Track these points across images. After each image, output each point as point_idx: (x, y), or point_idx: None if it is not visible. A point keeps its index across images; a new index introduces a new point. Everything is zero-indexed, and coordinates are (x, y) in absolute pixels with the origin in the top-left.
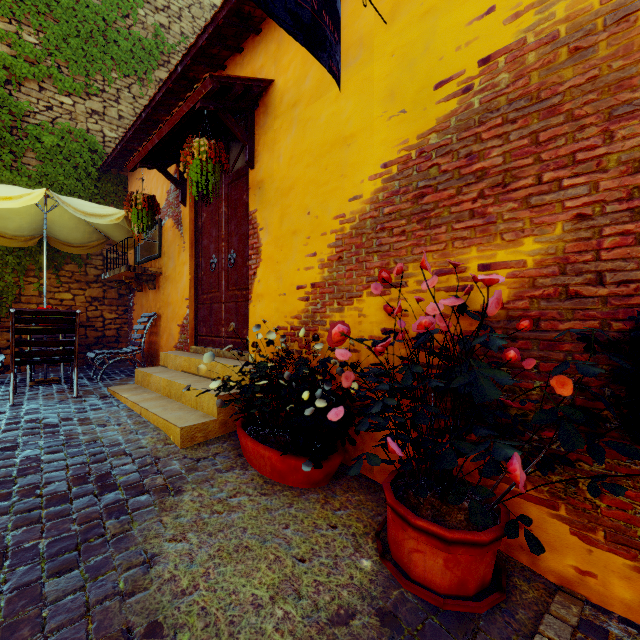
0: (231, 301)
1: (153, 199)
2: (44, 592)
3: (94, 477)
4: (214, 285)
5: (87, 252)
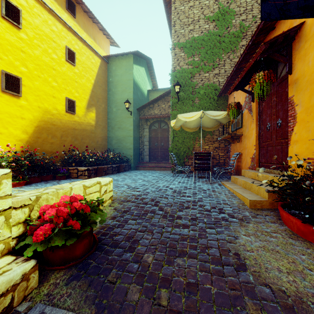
0: (278, 145)
1: (238, 103)
2: (206, 230)
3: (217, 208)
4: (268, 138)
5: (213, 130)
